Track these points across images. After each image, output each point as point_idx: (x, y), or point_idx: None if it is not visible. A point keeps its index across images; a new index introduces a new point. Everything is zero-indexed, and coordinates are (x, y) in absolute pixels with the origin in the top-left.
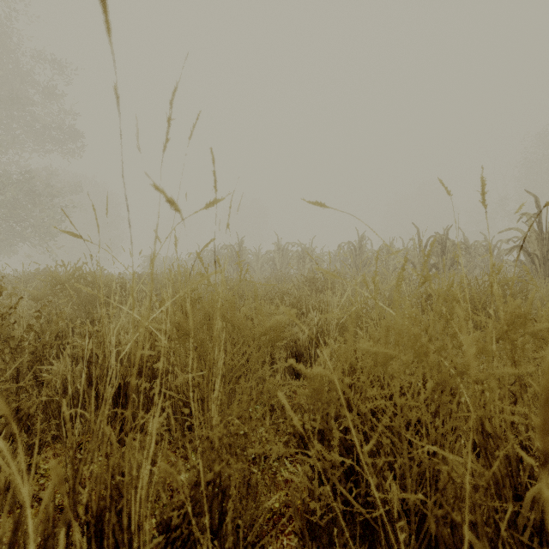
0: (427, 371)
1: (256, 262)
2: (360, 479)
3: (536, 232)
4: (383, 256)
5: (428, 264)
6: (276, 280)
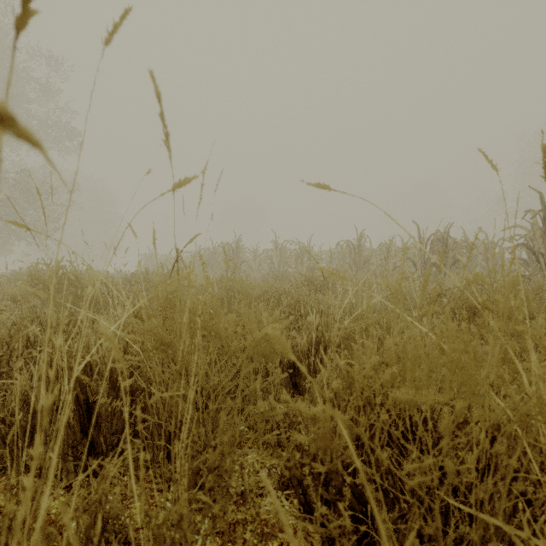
0: (482, 417)
1: (254, 260)
2: (377, 544)
3: (541, 230)
4: (383, 254)
5: (429, 263)
6: (274, 279)
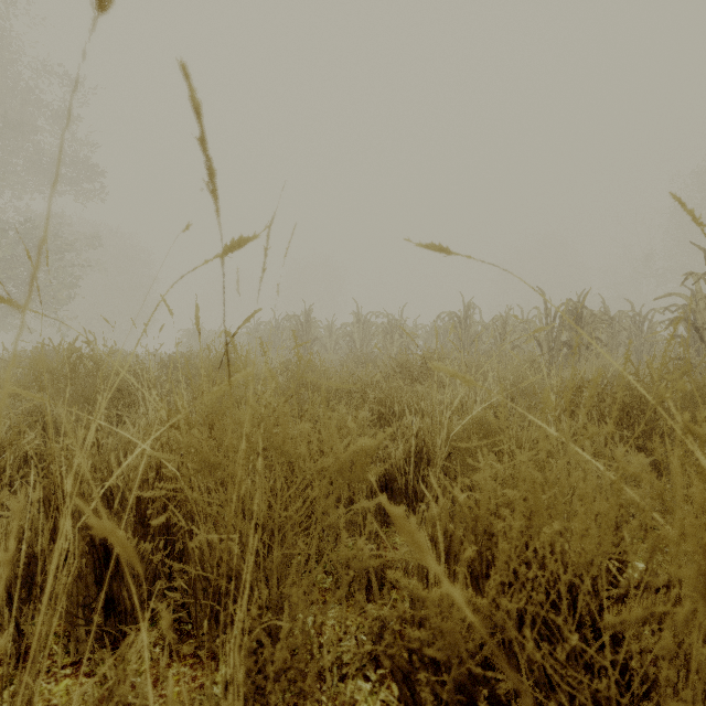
0: (705, 614)
1: (329, 337)
2: None
3: None
4: (498, 330)
5: (558, 341)
6: (355, 363)
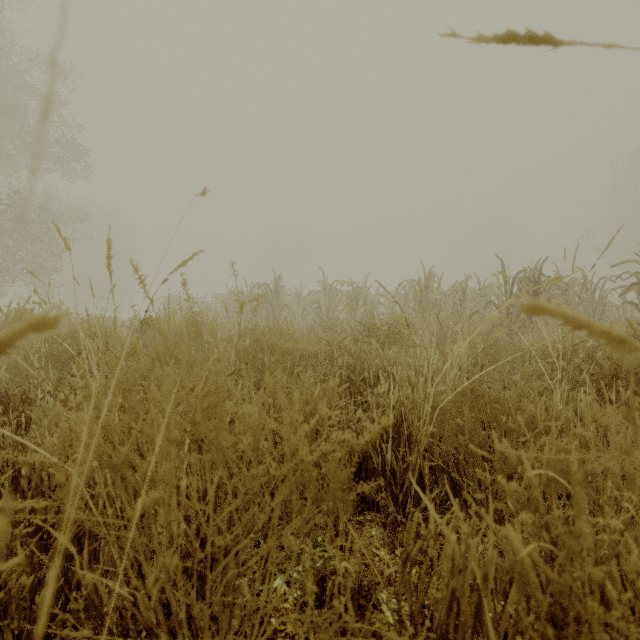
0: None
1: (297, 304)
2: None
3: None
4: (458, 296)
5: (516, 307)
6: (322, 328)
